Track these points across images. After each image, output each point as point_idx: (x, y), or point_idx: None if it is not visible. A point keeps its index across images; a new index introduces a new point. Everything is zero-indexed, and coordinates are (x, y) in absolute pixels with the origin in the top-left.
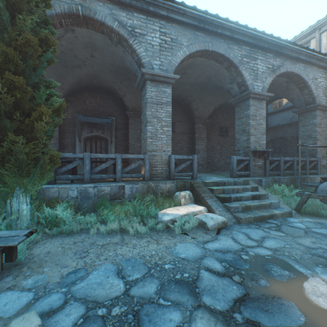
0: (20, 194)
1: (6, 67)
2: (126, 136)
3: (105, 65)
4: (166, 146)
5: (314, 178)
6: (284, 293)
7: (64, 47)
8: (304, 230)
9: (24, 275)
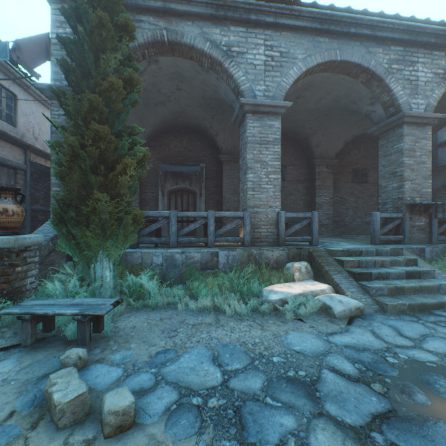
0: (104, 258)
1: (91, 116)
2: (219, 188)
3: (193, 98)
4: (273, 200)
5: None
6: None
7: (147, 83)
8: None
9: (111, 349)
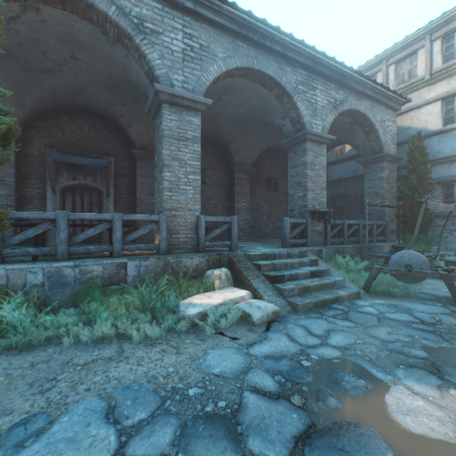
0: None
1: None
2: (132, 187)
3: (97, 74)
4: (192, 202)
5: (383, 246)
6: (363, 416)
7: (22, 36)
8: (377, 316)
9: None
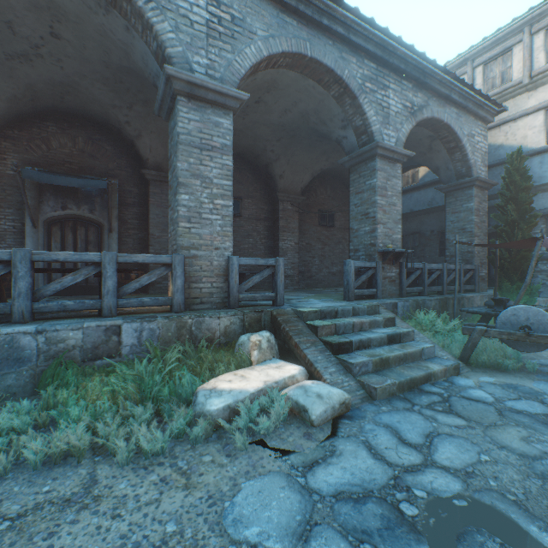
0: None
1: None
2: (144, 220)
3: (89, 61)
4: (221, 238)
5: (473, 298)
6: None
7: None
8: (495, 406)
9: None
